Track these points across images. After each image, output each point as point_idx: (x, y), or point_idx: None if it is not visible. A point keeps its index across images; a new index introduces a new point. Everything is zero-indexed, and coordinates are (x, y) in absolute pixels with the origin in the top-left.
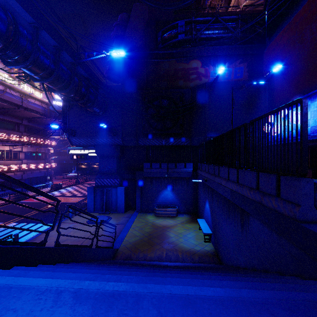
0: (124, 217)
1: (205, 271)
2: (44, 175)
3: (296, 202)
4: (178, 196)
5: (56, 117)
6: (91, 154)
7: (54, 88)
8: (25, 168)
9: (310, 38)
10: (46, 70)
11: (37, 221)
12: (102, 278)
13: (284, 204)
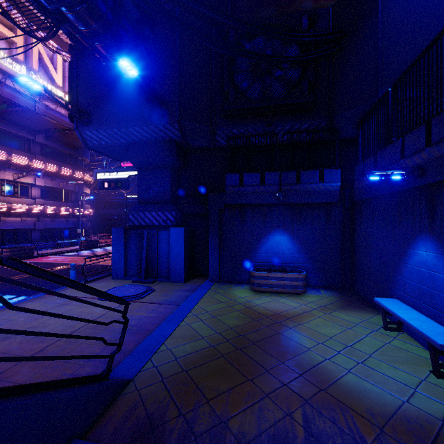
0: (182, 289)
1: None
2: (74, 226)
3: None
4: (304, 248)
5: None
6: None
7: None
8: (39, 212)
9: None
10: None
11: (8, 291)
12: None
13: None
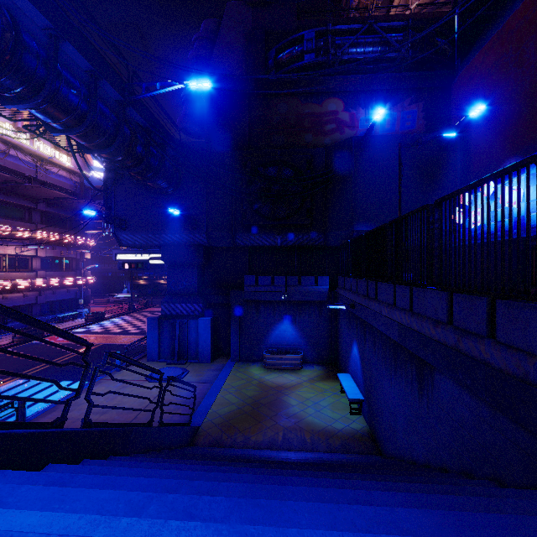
0: (211, 369)
1: (357, 475)
2: (75, 296)
3: (528, 349)
4: (303, 334)
5: (96, 198)
6: (155, 261)
7: (87, 146)
8: (41, 285)
9: (536, 58)
10: (72, 113)
11: (60, 377)
12: (160, 500)
13: (504, 352)
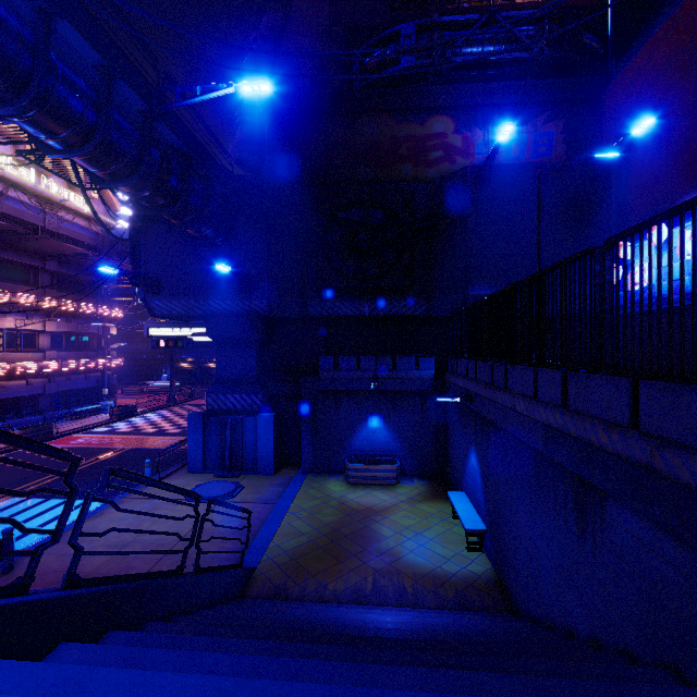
0: (273, 484)
1: (498, 676)
2: (97, 384)
3: None
4: (399, 436)
5: (124, 255)
6: (203, 338)
7: (100, 176)
8: (51, 370)
9: None
10: (75, 125)
11: None
12: None
13: None
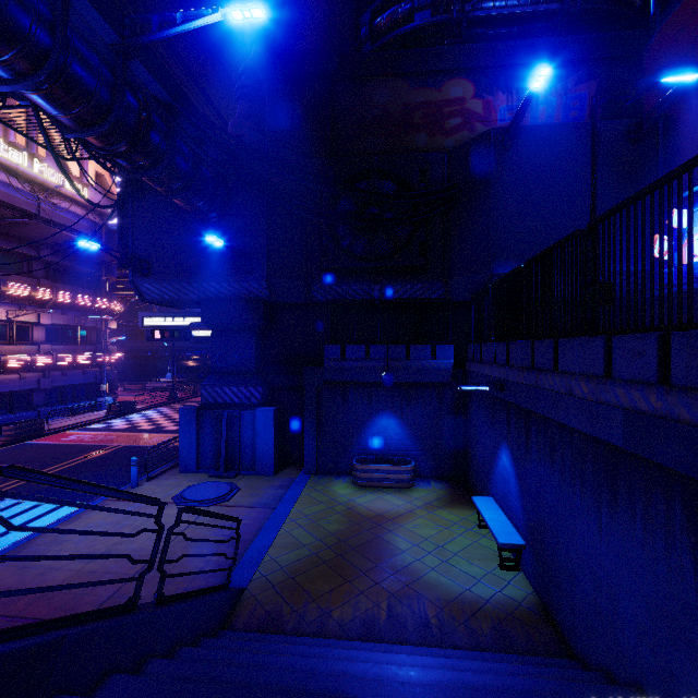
0: (273, 486)
1: None
2: (95, 380)
3: None
4: (414, 434)
5: None
6: (205, 332)
7: (65, 122)
8: (45, 364)
9: None
10: (21, 44)
11: (48, 495)
12: None
13: None
